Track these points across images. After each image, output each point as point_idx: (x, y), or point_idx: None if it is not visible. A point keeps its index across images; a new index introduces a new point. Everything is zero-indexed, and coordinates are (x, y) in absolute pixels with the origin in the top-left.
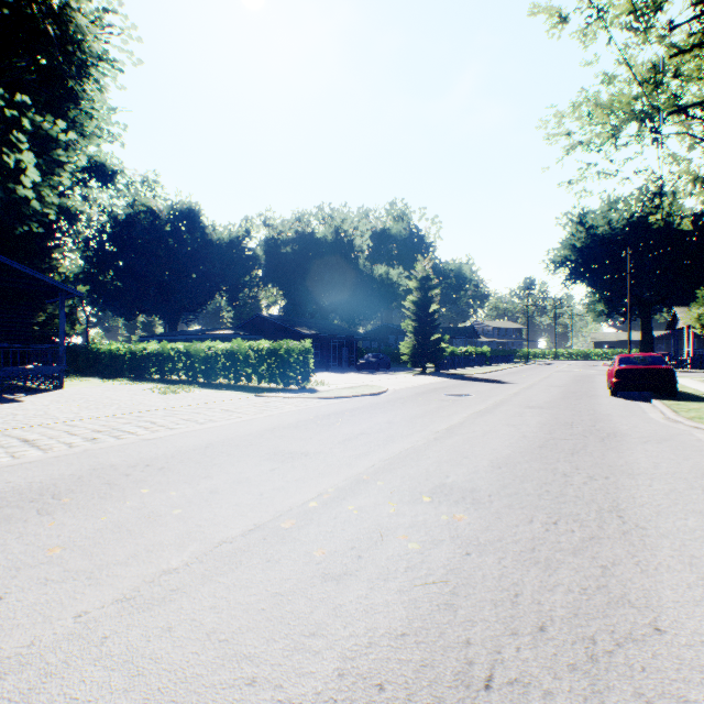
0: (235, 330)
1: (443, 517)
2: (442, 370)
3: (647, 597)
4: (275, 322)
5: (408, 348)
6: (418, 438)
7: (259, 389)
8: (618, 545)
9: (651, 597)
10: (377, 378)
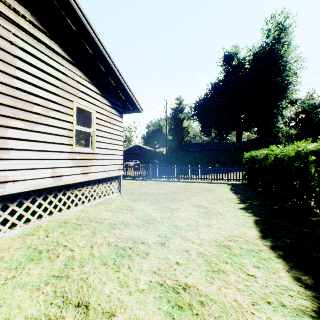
0: None
1: None
2: None
3: None
4: None
5: None
6: None
7: None
8: None
9: None
10: None
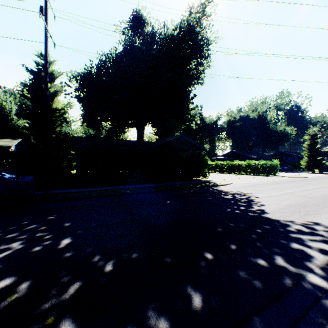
0: (222, 156)
1: None
2: (321, 172)
3: None
4: (238, 153)
5: (304, 163)
6: None
7: (259, 175)
8: None
9: None
10: (294, 174)
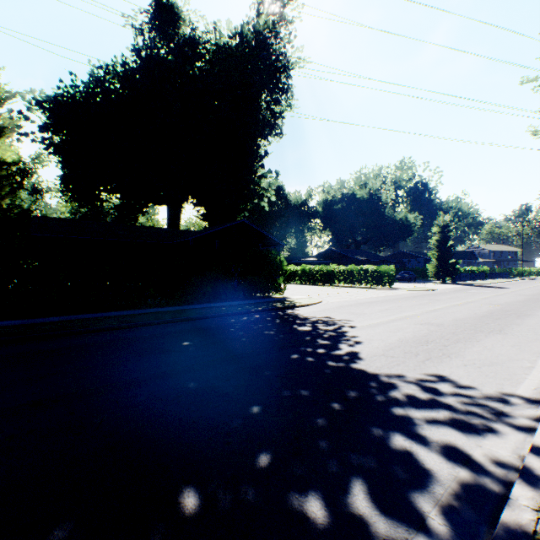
0: (315, 258)
1: (494, 306)
2: (455, 281)
3: (538, 310)
4: (339, 253)
5: (432, 268)
6: (474, 299)
7: (368, 288)
8: (537, 308)
9: (539, 310)
10: (418, 285)
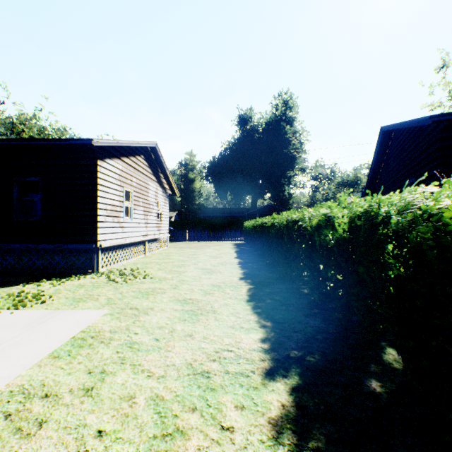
0: None
1: None
2: None
3: None
4: None
5: None
6: None
7: None
8: None
9: None
10: None
